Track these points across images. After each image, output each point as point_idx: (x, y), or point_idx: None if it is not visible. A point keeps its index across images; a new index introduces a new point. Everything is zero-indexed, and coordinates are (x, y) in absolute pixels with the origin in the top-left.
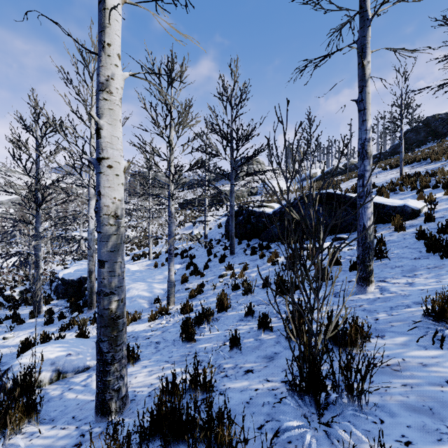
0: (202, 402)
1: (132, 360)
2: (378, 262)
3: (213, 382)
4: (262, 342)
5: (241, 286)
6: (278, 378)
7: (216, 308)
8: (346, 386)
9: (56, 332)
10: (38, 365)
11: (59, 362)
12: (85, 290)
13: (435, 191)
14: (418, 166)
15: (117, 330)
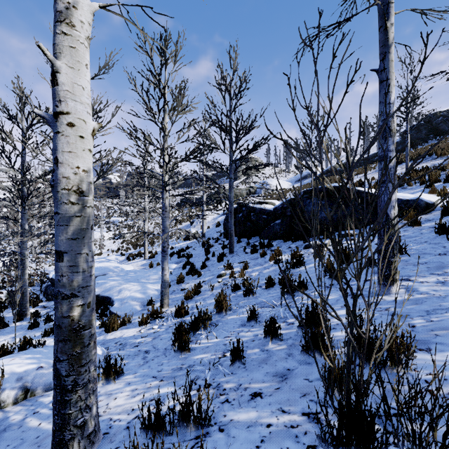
0: (195, 443)
1: (113, 376)
2: None
3: (210, 410)
4: (270, 354)
5: (242, 286)
6: (297, 408)
7: (214, 311)
8: (410, 435)
9: (39, 337)
10: (2, 381)
11: (28, 378)
12: None
13: (446, 185)
14: (424, 162)
15: (82, 344)
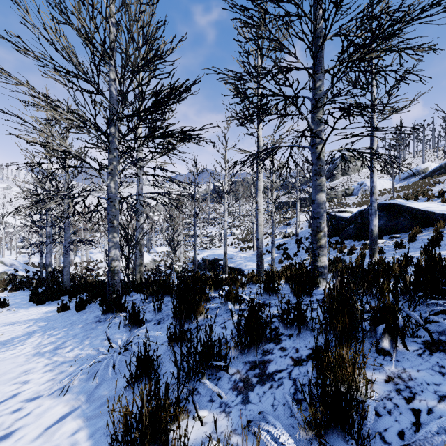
0: None
1: None
2: (398, 250)
3: None
4: None
5: None
6: None
7: None
8: None
9: None
10: None
11: None
12: (219, 265)
13: None
14: None
15: (262, 259)
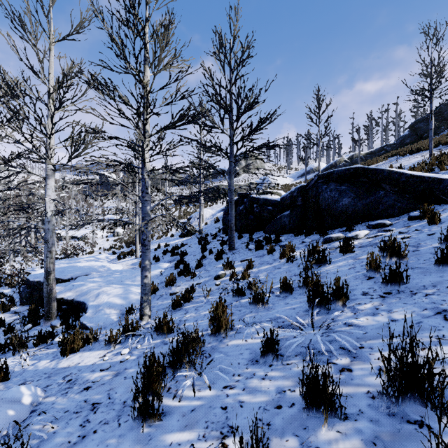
0: None
1: None
2: None
3: None
4: None
5: (247, 292)
6: None
7: (209, 329)
8: None
9: None
10: None
11: None
12: None
13: None
14: None
15: None
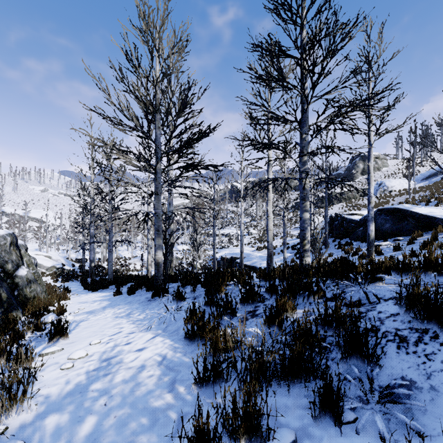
0: None
1: None
2: (395, 252)
3: None
4: None
5: None
6: None
7: None
8: None
9: None
10: None
11: None
12: (236, 263)
13: None
14: None
15: (272, 258)
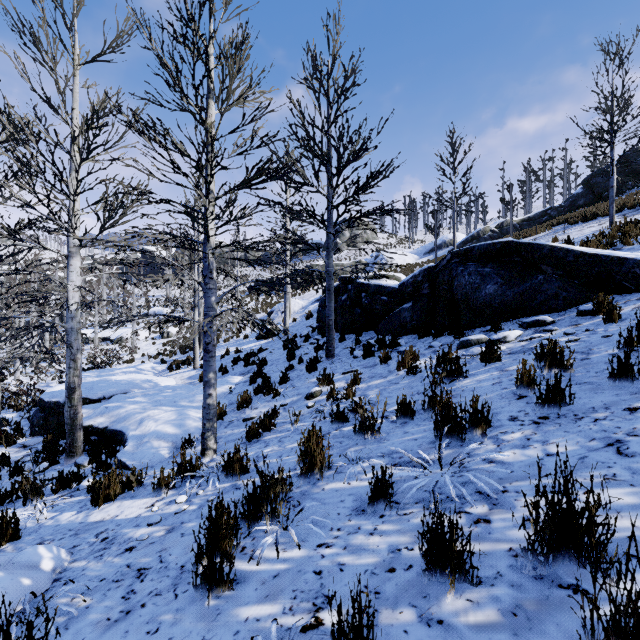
0: None
1: None
2: None
3: None
4: None
5: (351, 416)
6: None
7: (298, 467)
8: None
9: None
10: None
11: None
12: None
13: None
14: (636, 214)
15: None
